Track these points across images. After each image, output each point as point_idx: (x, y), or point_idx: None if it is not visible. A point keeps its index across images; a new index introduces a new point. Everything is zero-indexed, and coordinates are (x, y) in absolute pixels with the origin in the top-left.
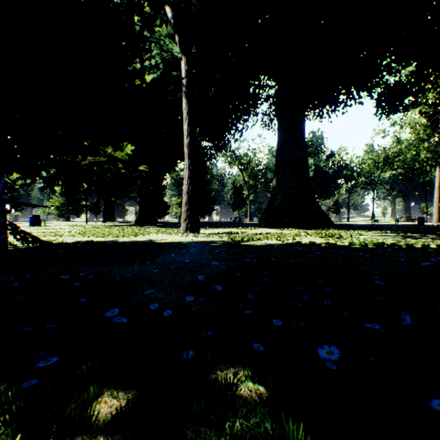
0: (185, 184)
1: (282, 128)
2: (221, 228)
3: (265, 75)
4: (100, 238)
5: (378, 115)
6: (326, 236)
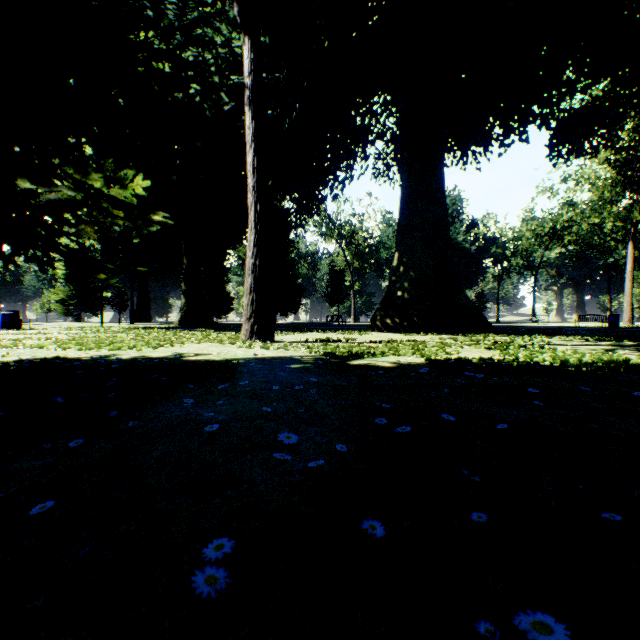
0: (249, 257)
1: (409, 172)
2: (312, 332)
3: (381, 92)
4: (85, 351)
5: (553, 158)
6: (496, 346)
